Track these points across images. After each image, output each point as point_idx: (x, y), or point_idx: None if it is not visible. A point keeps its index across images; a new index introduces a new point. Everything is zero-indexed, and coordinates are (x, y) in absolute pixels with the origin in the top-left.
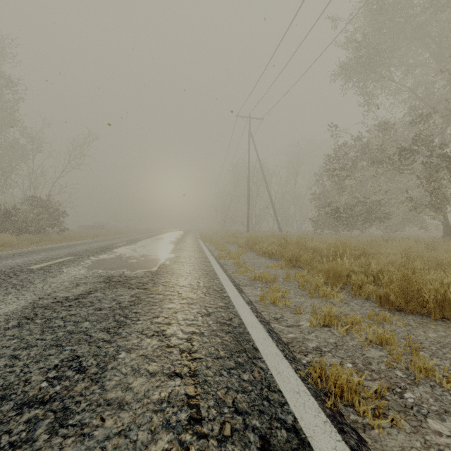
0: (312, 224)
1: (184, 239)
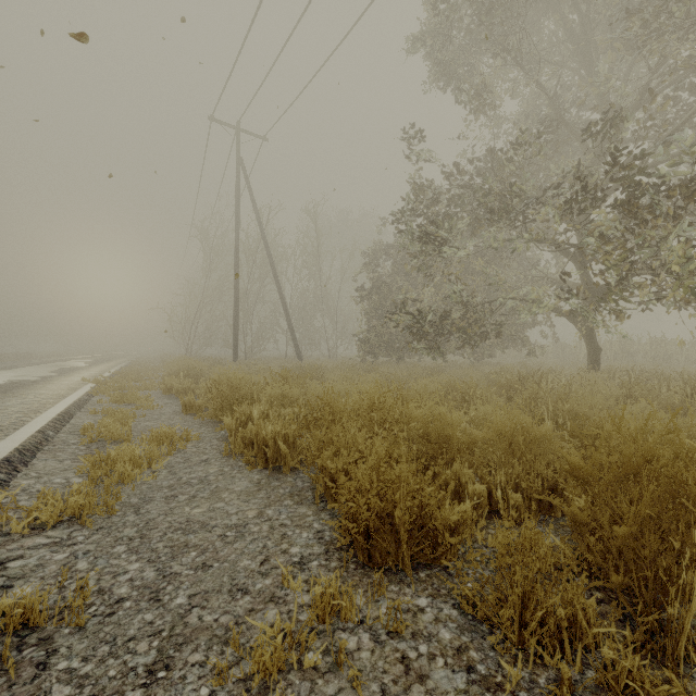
0: (358, 345)
1: (35, 385)
